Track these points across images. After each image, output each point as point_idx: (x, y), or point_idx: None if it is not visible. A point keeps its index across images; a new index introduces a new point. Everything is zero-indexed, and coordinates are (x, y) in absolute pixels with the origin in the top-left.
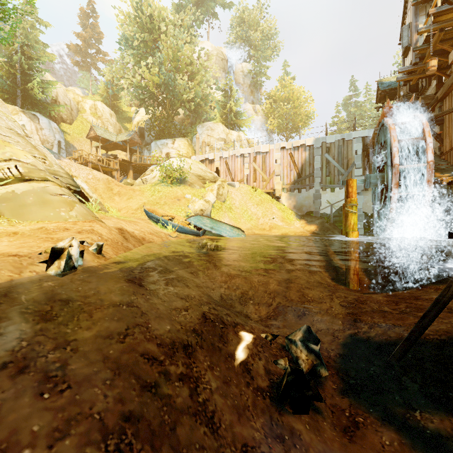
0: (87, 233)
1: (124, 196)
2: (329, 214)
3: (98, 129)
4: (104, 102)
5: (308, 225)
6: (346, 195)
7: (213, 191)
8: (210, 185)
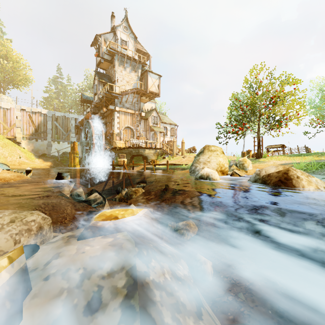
0: None
1: None
2: (57, 156)
3: None
4: None
5: (46, 162)
6: (73, 148)
7: None
8: None
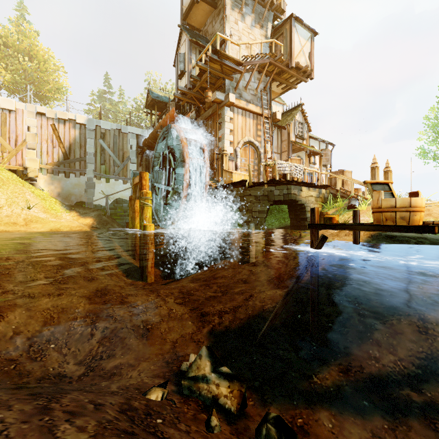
0: None
1: None
2: (104, 206)
3: None
4: None
5: (83, 218)
6: (140, 187)
7: None
8: None
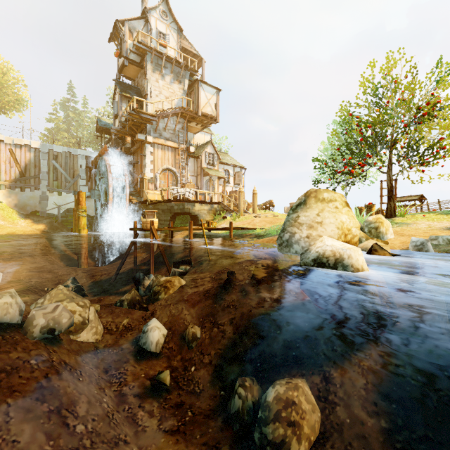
0: None
1: None
2: (57, 215)
3: None
4: None
5: (36, 224)
6: (78, 202)
7: None
8: None
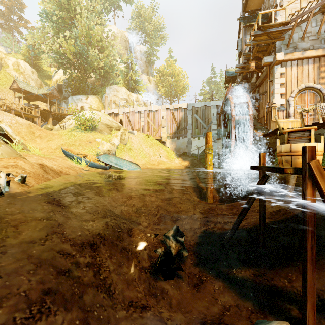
0: (12, 168)
1: (45, 138)
2: (197, 154)
3: (21, 82)
4: (26, 61)
5: (184, 161)
6: (206, 142)
7: (117, 136)
8: (115, 132)
